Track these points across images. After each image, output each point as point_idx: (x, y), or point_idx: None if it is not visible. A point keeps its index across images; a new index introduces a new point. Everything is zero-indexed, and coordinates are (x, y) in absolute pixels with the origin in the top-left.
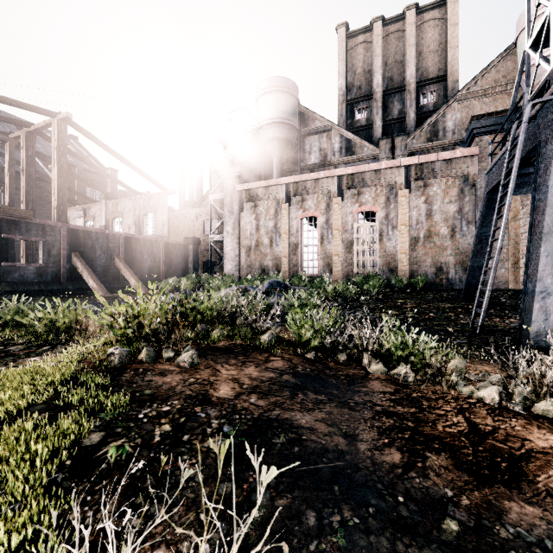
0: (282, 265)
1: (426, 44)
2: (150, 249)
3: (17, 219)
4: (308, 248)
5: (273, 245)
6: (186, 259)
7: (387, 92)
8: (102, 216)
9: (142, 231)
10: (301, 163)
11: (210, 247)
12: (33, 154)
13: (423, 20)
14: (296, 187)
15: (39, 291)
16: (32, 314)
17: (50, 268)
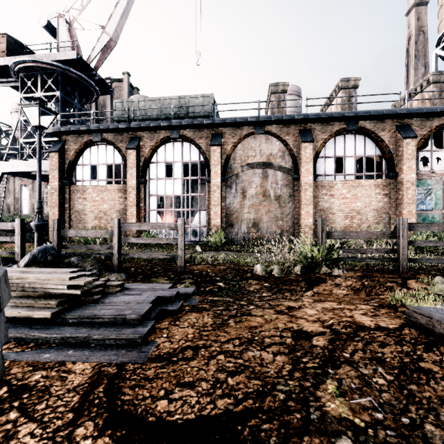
0: (11, 209)
1: (117, 98)
2: None
3: None
4: (25, 200)
5: (7, 198)
6: None
7: (99, 119)
8: None
9: None
10: None
11: None
12: None
13: (116, 86)
14: None
15: None
16: None
17: None
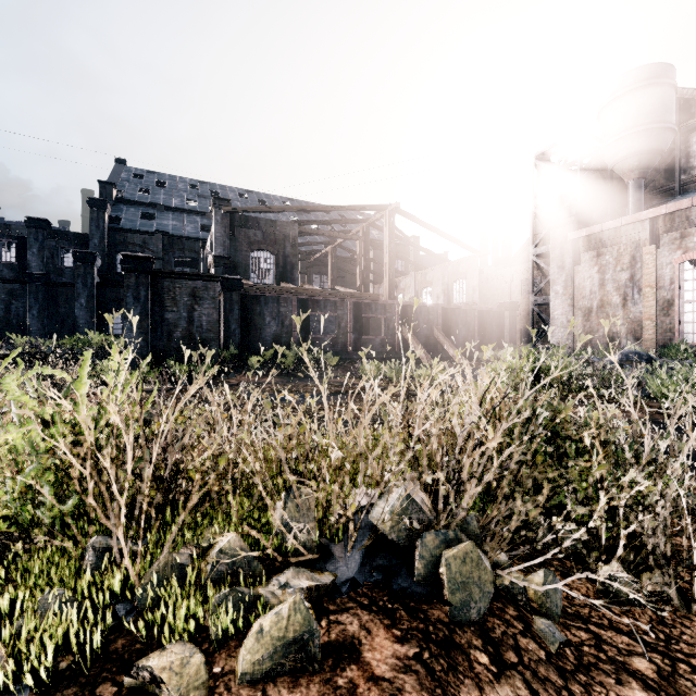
0: (644, 331)
1: None
2: (464, 318)
3: (370, 302)
4: (692, 305)
5: (627, 305)
6: (501, 327)
7: None
8: (411, 288)
9: (450, 299)
10: (682, 175)
11: (531, 312)
12: (368, 244)
13: None
14: (670, 219)
15: (383, 359)
16: (417, 371)
17: (389, 339)
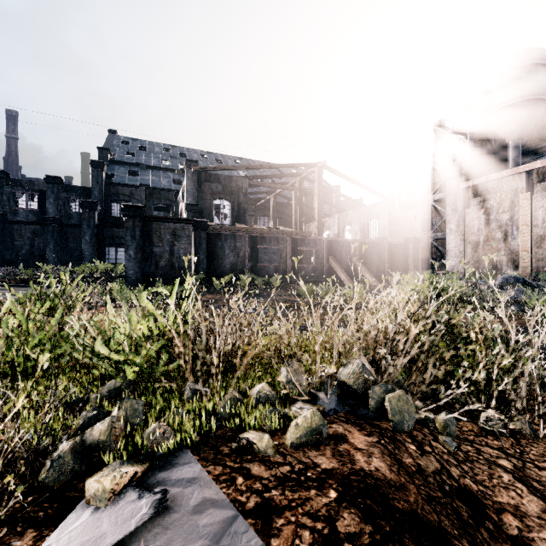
0: (521, 260)
1: None
2: (377, 250)
3: (304, 238)
4: None
5: (508, 239)
6: (406, 257)
7: None
8: (335, 226)
9: (366, 235)
10: None
11: (430, 245)
12: (301, 192)
13: None
14: (542, 172)
15: (314, 281)
16: (343, 291)
17: (318, 267)
